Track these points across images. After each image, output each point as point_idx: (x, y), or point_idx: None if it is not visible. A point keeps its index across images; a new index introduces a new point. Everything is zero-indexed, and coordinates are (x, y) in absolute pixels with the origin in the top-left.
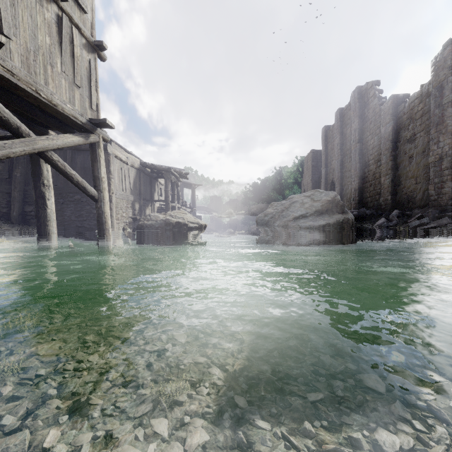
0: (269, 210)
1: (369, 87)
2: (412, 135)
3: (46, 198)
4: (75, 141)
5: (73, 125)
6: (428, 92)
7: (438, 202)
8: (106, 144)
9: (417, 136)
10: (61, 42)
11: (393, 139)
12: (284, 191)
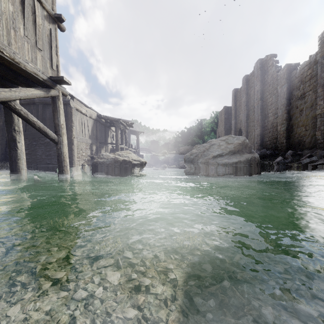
0: (194, 150)
1: (268, 58)
2: (302, 94)
3: (16, 141)
4: (37, 94)
5: (36, 81)
6: (315, 61)
7: (323, 144)
8: (69, 100)
9: (306, 94)
10: (23, 11)
11: (287, 97)
12: (204, 136)
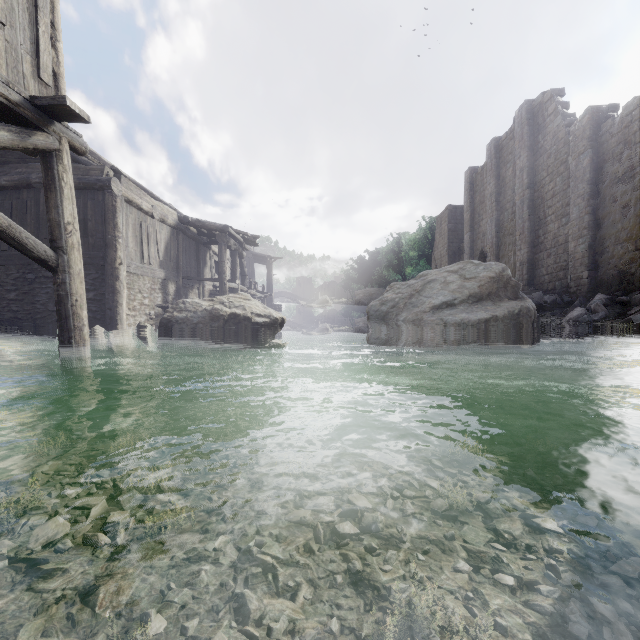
0: (388, 294)
1: (547, 99)
2: (627, 170)
3: None
4: None
5: None
6: None
7: None
8: (110, 178)
9: (637, 171)
10: None
11: (592, 178)
12: (405, 268)
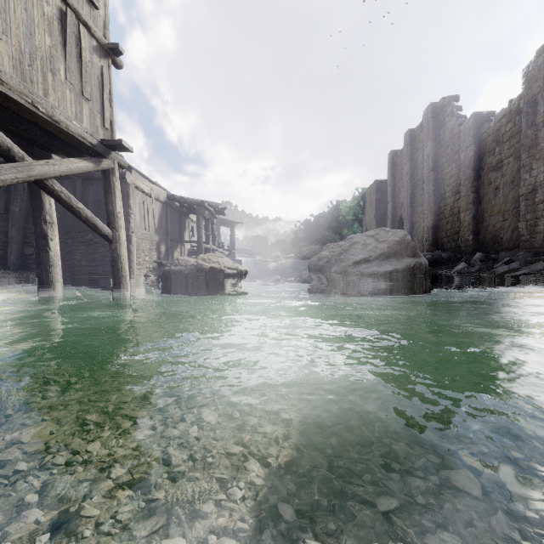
0: (324, 252)
1: (446, 103)
2: (498, 162)
3: (48, 238)
4: (83, 167)
5: (80, 147)
6: (518, 109)
7: (530, 243)
8: (125, 172)
9: (504, 163)
10: (64, 44)
11: (475, 166)
12: (342, 229)
